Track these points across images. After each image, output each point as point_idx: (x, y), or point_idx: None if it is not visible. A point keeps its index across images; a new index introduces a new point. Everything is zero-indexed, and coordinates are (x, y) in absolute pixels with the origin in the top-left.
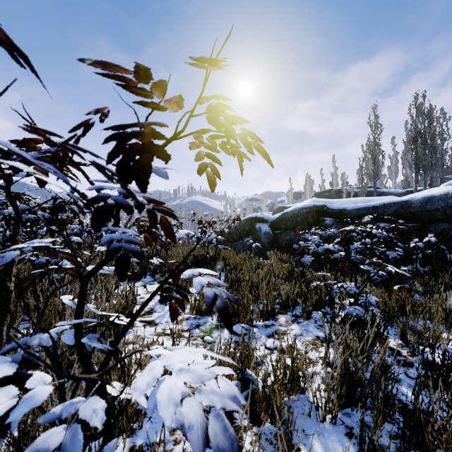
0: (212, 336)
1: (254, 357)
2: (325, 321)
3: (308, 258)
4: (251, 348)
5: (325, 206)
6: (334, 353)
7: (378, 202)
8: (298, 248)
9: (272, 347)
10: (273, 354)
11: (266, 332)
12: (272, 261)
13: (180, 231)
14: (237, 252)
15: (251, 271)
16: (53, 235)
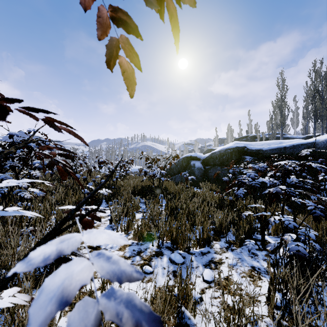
0: (152, 265)
1: (192, 299)
2: (257, 249)
3: (241, 190)
4: (189, 288)
5: (246, 147)
6: (281, 298)
7: (288, 143)
8: (228, 180)
9: (210, 280)
10: (211, 289)
11: (203, 260)
12: (204, 190)
13: (135, 167)
14: (176, 183)
15: (188, 199)
16: (14, 169)
